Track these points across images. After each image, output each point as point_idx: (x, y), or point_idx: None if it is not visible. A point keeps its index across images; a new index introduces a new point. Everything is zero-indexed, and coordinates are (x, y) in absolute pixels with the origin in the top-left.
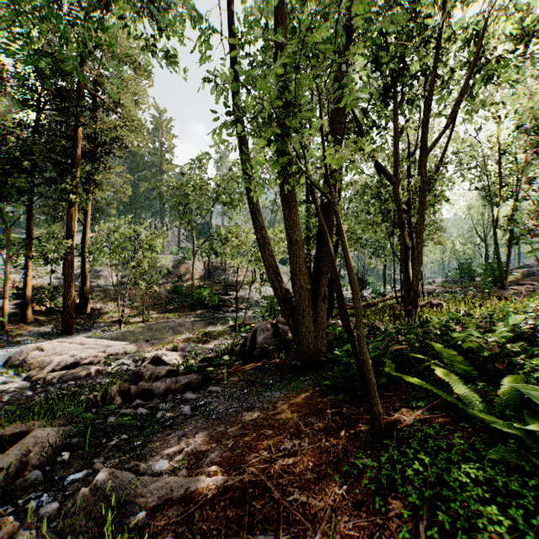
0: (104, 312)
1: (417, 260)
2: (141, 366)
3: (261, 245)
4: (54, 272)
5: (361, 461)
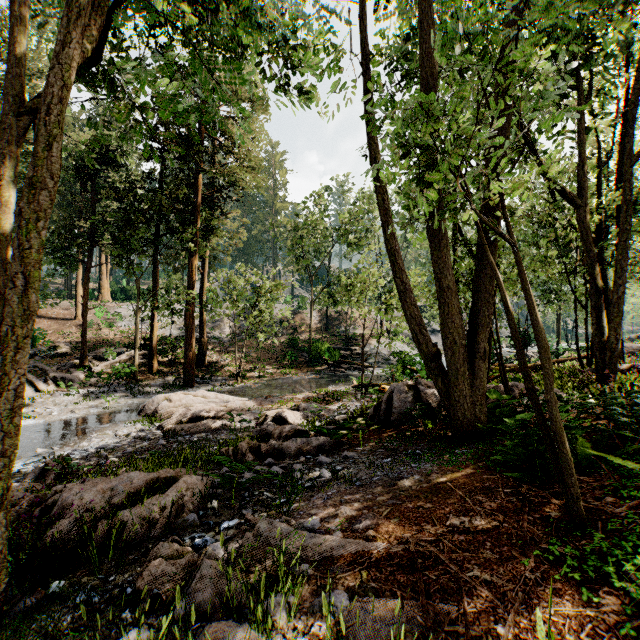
0: (220, 365)
1: (615, 308)
2: (263, 424)
3: (401, 292)
4: (173, 323)
5: (557, 547)
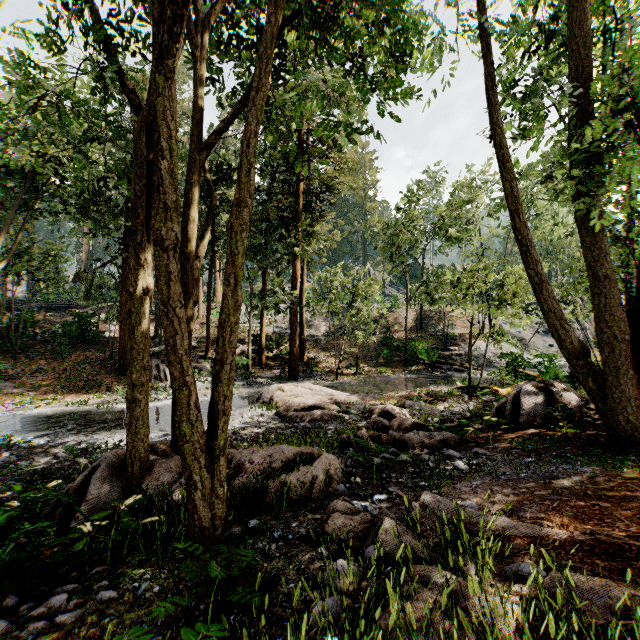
0: (318, 361)
1: None
2: (371, 418)
3: (536, 285)
4: (275, 321)
5: None
